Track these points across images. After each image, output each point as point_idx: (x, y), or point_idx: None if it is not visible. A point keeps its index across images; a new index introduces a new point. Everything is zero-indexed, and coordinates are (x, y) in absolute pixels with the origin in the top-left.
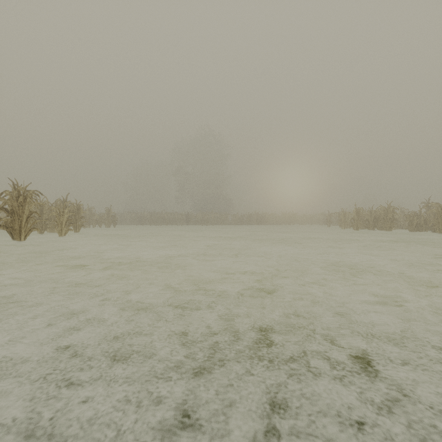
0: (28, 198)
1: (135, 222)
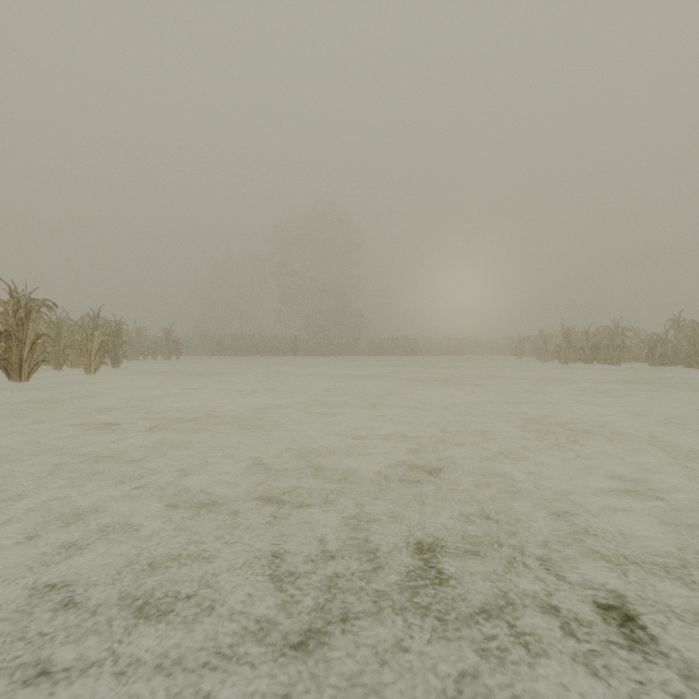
0: (34, 312)
1: (212, 351)
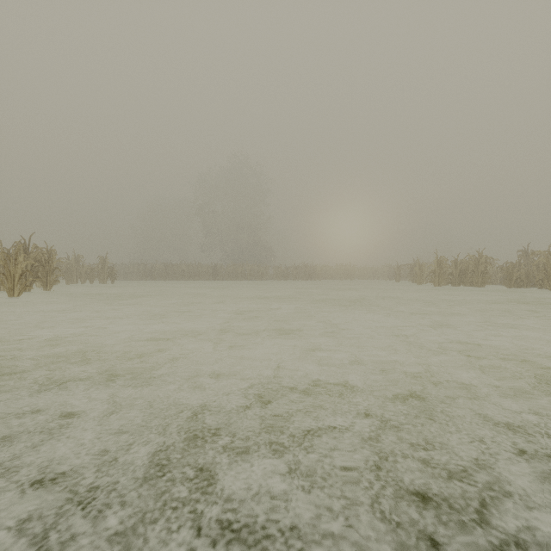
0: None
1: (144, 276)
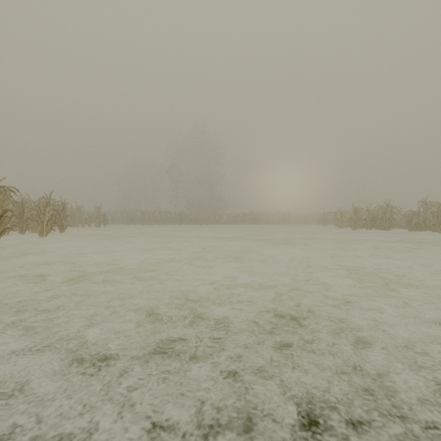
0: (1, 195)
1: (127, 221)
